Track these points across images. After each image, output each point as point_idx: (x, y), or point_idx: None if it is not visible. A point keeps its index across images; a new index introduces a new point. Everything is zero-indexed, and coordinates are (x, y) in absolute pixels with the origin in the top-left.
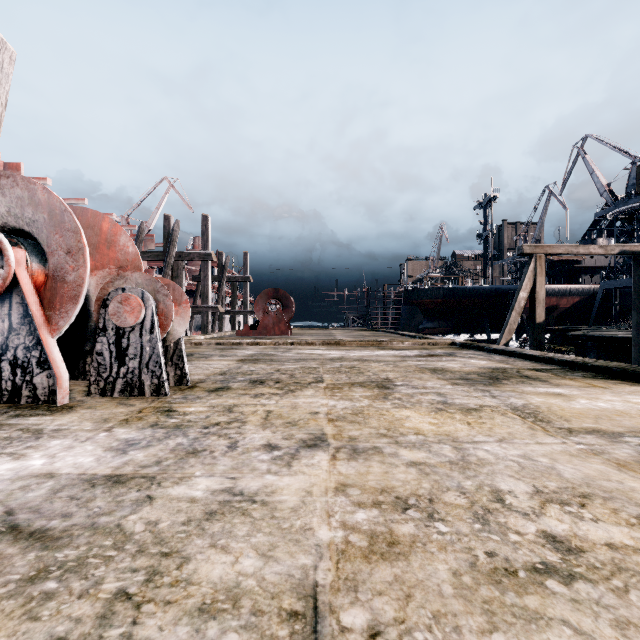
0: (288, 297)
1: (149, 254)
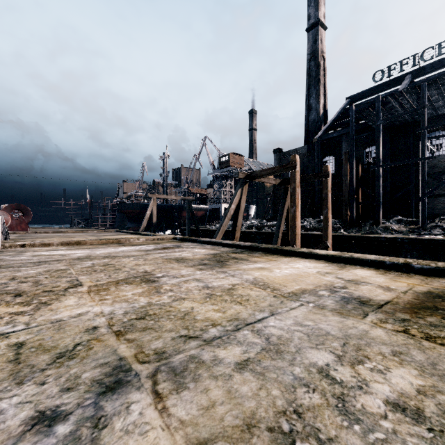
0: (28, 209)
1: None
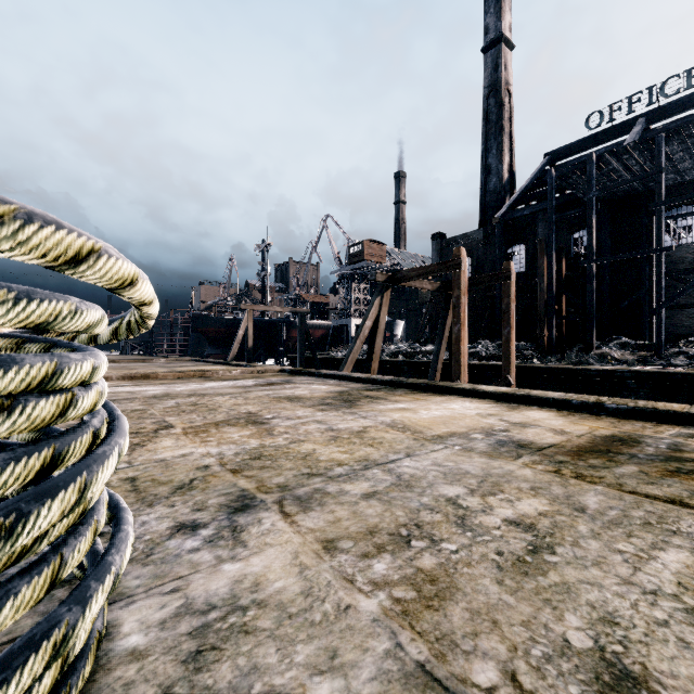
0: None
1: None
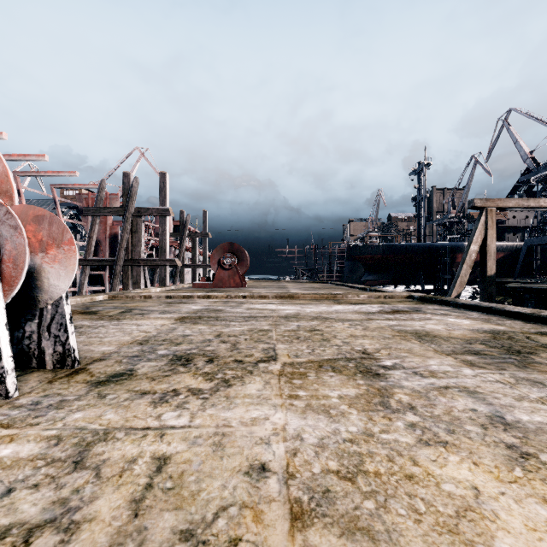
0: (243, 251)
1: (109, 210)
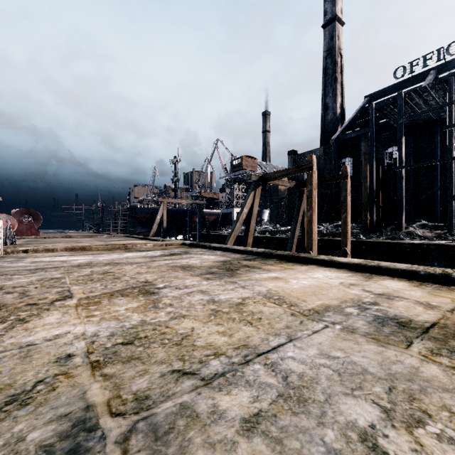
0: (38, 214)
1: None
